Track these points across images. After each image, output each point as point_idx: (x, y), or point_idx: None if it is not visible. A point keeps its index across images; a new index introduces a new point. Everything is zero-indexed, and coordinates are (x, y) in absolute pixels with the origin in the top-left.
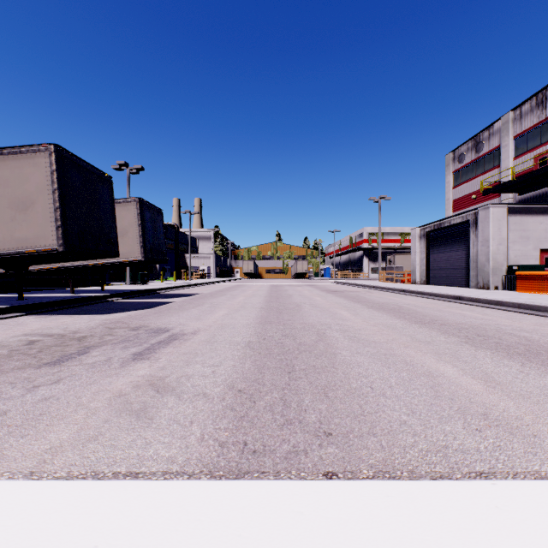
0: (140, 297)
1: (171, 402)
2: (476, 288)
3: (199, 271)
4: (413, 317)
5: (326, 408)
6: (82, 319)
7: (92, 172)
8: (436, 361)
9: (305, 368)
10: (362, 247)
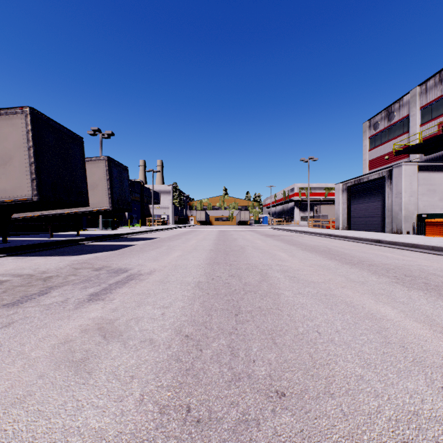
0: (109, 240)
1: (116, 350)
2: (390, 232)
3: (161, 219)
4: (342, 258)
5: (275, 357)
6: (54, 260)
7: (65, 133)
8: (375, 302)
9: (251, 310)
10: (294, 200)
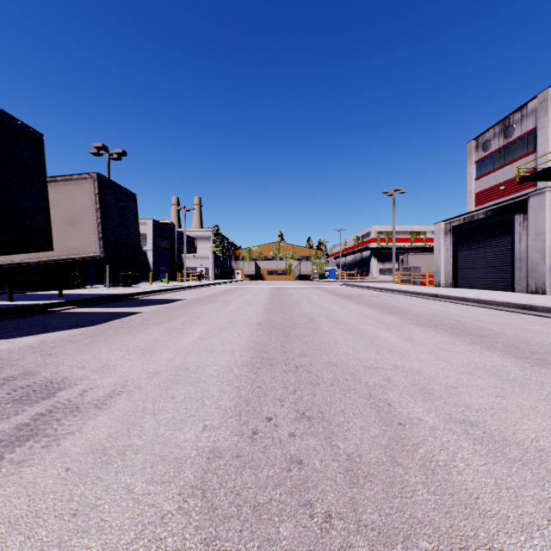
0: (105, 305)
1: None
2: (524, 292)
3: (197, 273)
4: (509, 346)
5: None
6: None
7: None
8: None
9: None
10: (370, 247)
